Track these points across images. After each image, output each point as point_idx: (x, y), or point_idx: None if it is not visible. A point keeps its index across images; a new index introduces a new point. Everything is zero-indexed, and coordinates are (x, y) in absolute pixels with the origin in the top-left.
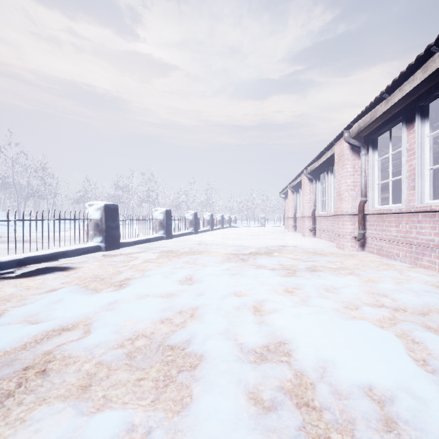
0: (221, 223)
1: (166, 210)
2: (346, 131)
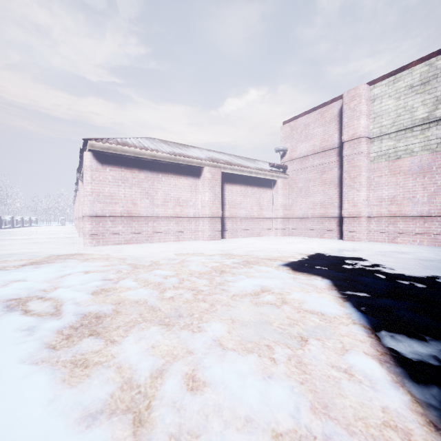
0: (21, 223)
1: None
2: (75, 192)
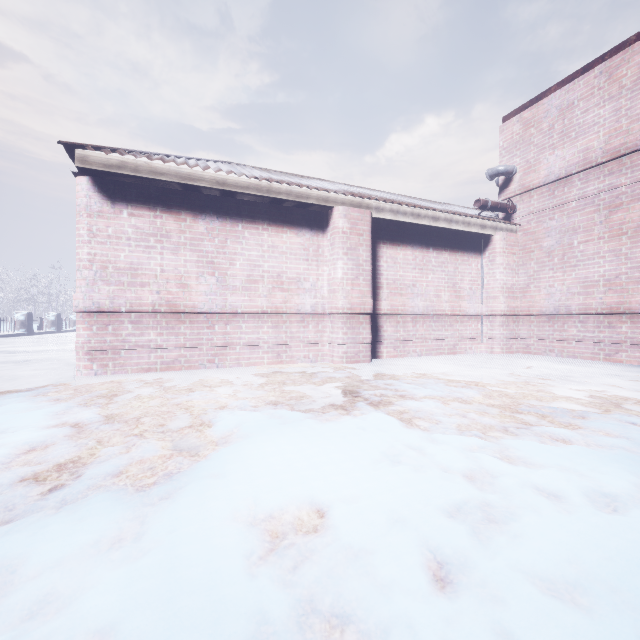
0: None
1: (28, 313)
2: None
